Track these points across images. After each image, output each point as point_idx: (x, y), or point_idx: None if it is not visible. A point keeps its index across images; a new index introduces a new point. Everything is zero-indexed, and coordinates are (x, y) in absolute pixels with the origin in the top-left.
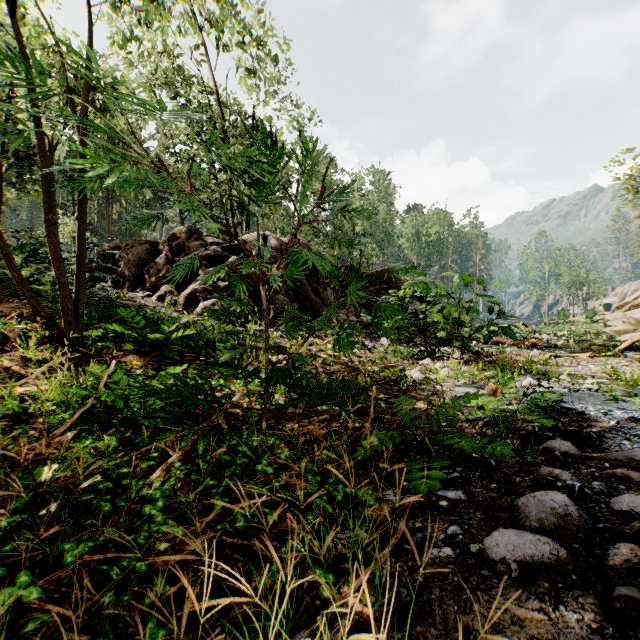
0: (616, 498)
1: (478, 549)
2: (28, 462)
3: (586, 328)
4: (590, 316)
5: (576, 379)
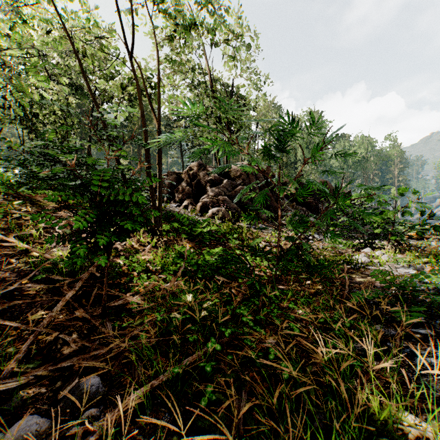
0: None
1: None
2: (169, 293)
3: None
4: None
5: None
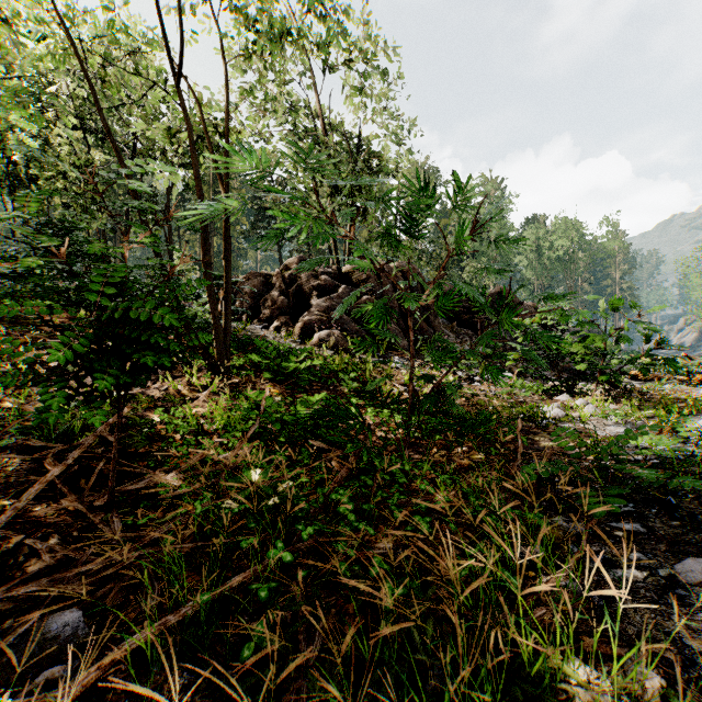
0: None
1: (668, 574)
2: (227, 468)
3: None
4: None
5: None
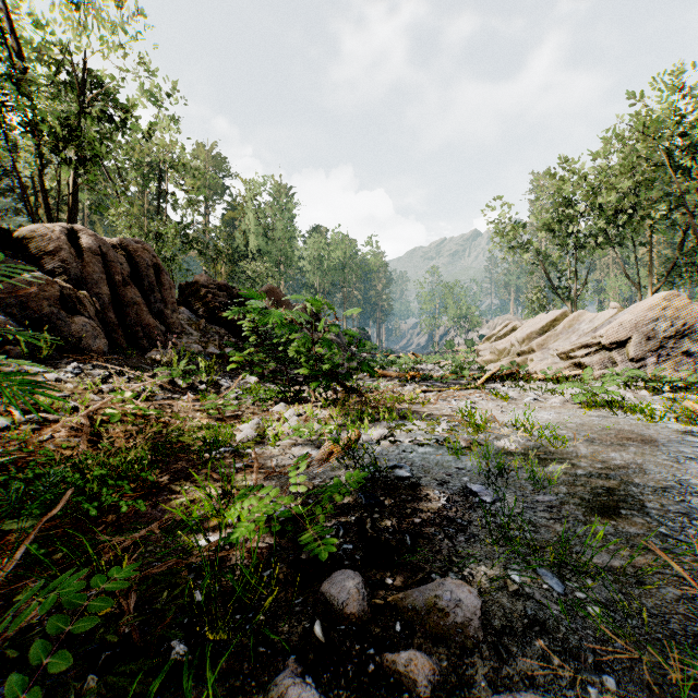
0: None
1: None
2: None
3: (466, 357)
4: (470, 346)
5: (431, 424)
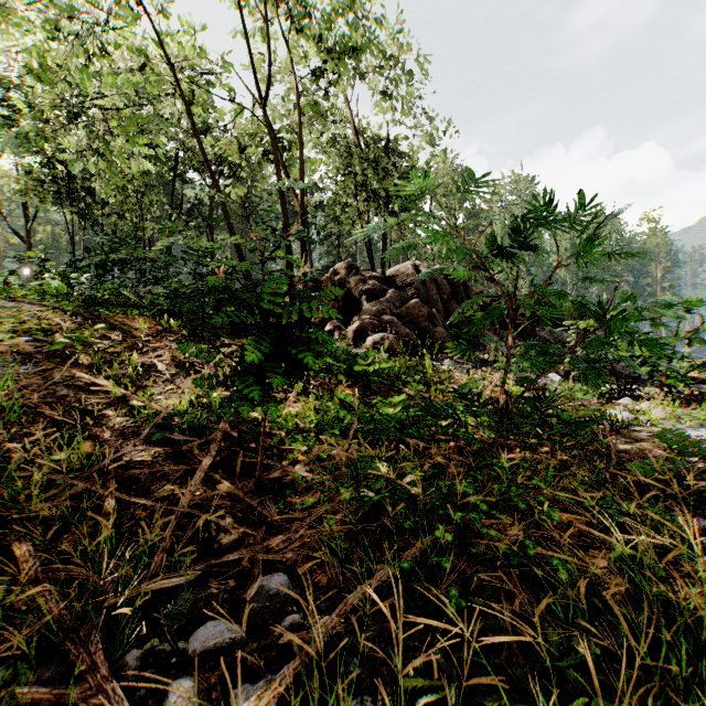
0: None
1: None
2: (344, 462)
3: None
4: None
5: None
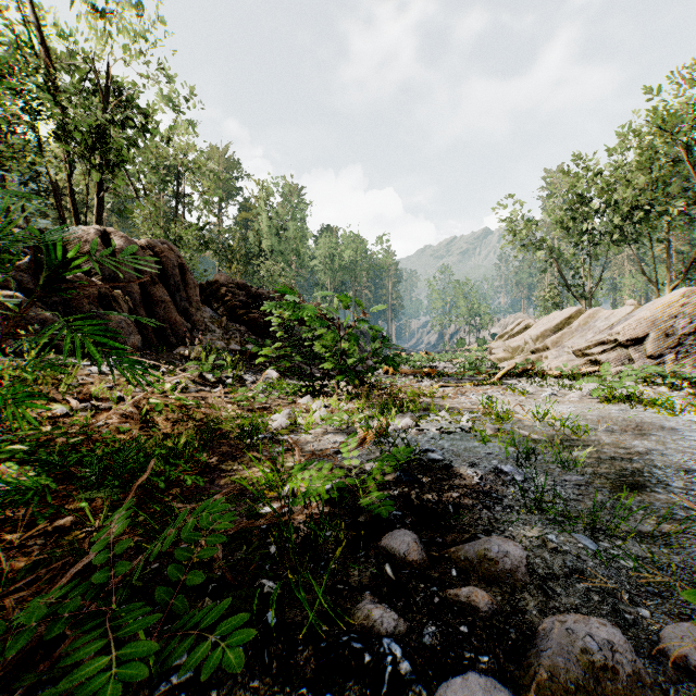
0: (446, 687)
1: None
2: None
3: (478, 356)
4: (481, 345)
5: (454, 415)
